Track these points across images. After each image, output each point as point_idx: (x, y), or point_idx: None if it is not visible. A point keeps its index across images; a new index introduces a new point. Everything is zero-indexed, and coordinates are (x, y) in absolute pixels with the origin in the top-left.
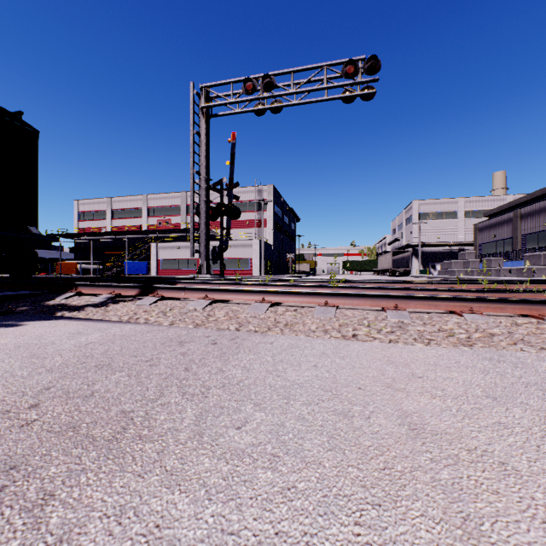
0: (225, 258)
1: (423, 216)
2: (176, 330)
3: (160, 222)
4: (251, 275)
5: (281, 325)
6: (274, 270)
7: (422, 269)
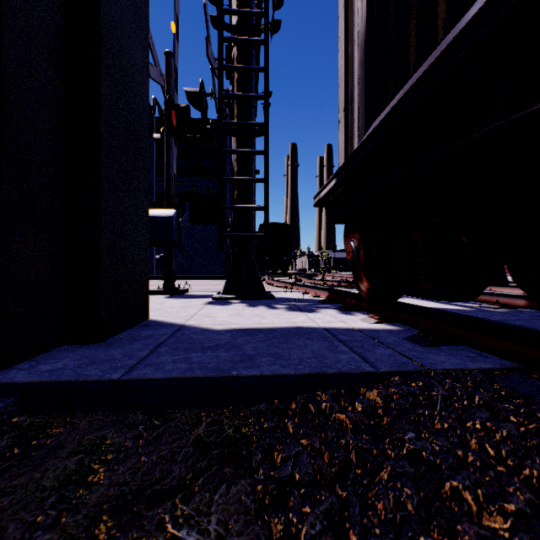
0: None
1: None
2: None
3: None
4: None
5: None
6: None
7: None
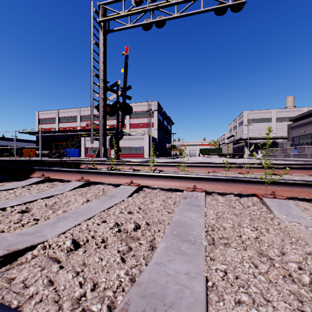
0: (127, 147)
1: (250, 121)
2: None
3: (88, 124)
4: (143, 157)
5: None
6: (158, 154)
7: (249, 153)
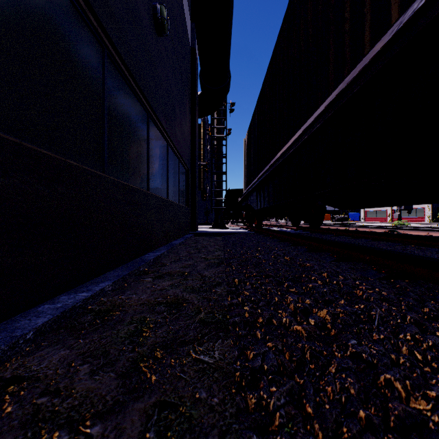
0: None
1: None
2: None
3: None
4: (424, 222)
5: None
6: None
7: None
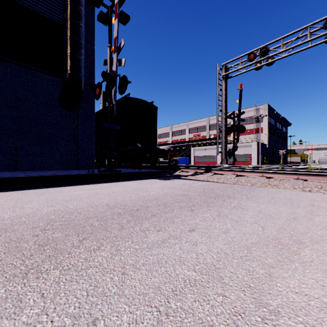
0: None
1: None
2: (225, 184)
3: (195, 135)
4: (250, 164)
5: (272, 185)
6: (268, 162)
7: None
